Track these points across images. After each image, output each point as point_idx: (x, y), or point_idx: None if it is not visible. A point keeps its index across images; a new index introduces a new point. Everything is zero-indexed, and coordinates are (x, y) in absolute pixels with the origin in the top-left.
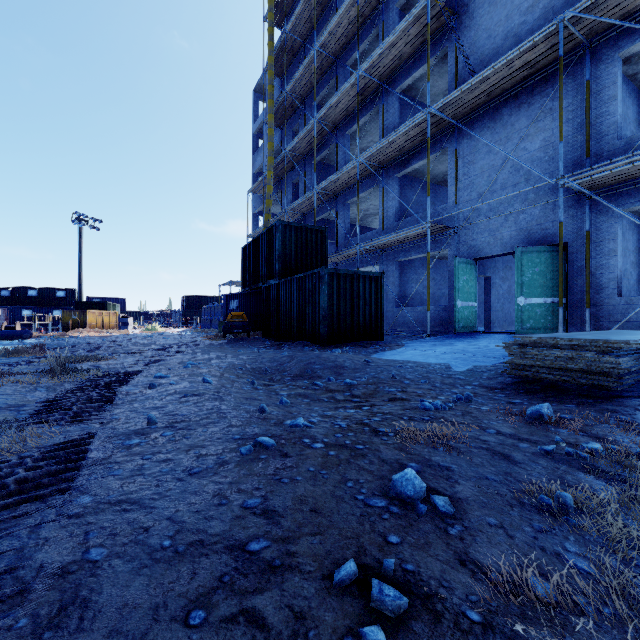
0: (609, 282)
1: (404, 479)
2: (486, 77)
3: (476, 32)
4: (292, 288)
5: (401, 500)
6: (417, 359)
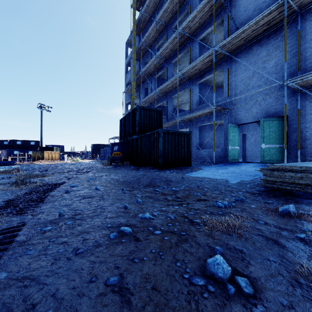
0: (310, 136)
1: (215, 263)
2: (244, 30)
3: (239, 8)
4: (144, 140)
5: (214, 279)
6: (209, 176)
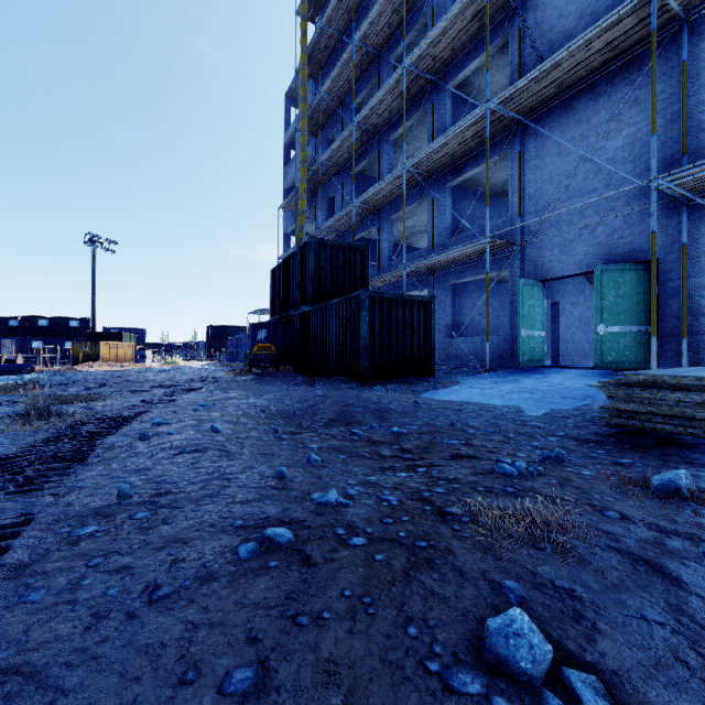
0: None
1: (511, 632)
2: (558, 62)
3: (544, 13)
4: (327, 315)
5: (509, 676)
6: (478, 400)
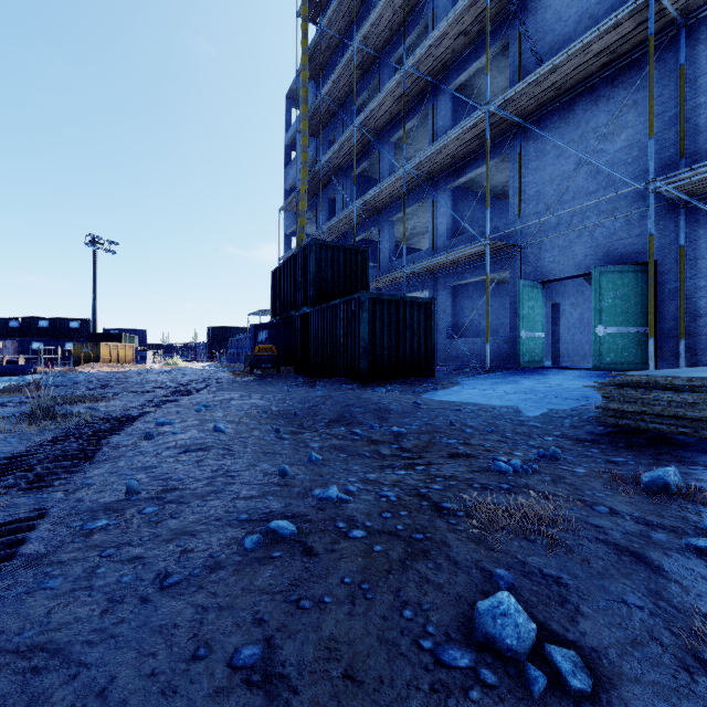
0: None
1: (498, 613)
2: (557, 66)
3: (543, 16)
4: (328, 316)
5: (495, 652)
6: (477, 400)
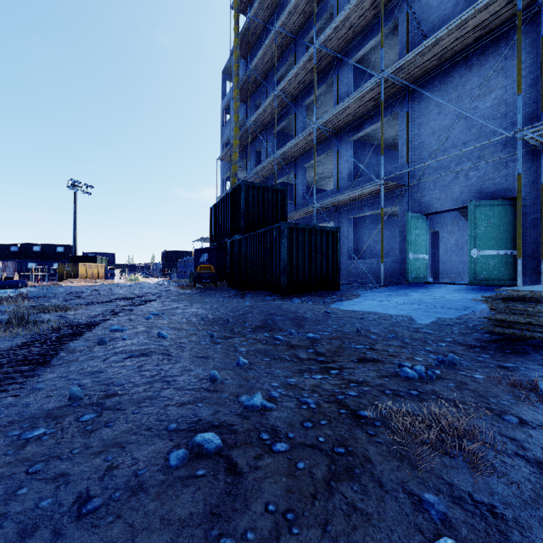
0: None
1: None
2: (439, 39)
3: (427, 1)
4: (254, 242)
5: None
6: (376, 310)
